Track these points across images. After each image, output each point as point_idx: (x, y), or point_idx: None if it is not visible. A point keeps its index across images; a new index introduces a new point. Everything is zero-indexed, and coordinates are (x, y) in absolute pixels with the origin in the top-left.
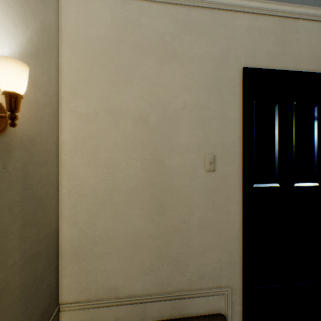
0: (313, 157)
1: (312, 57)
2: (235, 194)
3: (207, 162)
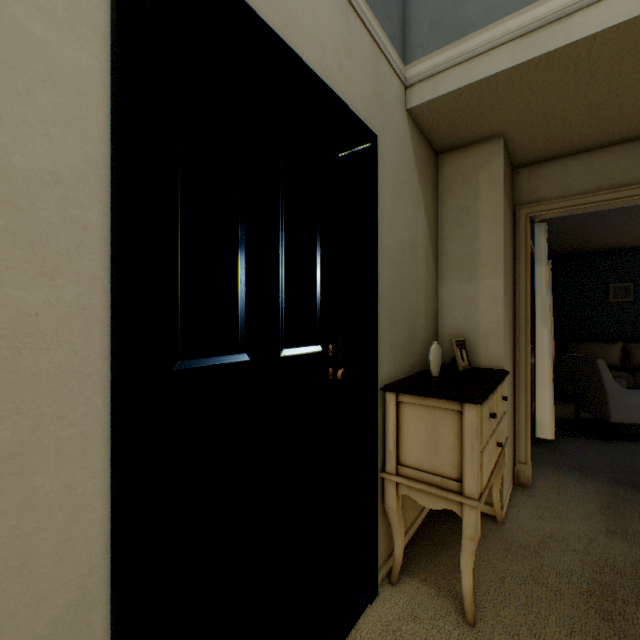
0: (314, 289)
1: (315, 41)
2: (78, 415)
3: None
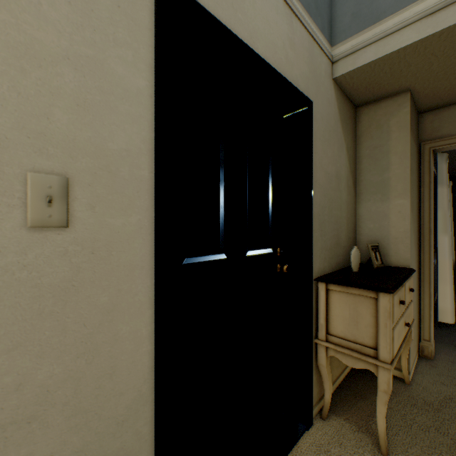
0: (267, 210)
1: (270, 43)
2: (138, 290)
3: (34, 197)
